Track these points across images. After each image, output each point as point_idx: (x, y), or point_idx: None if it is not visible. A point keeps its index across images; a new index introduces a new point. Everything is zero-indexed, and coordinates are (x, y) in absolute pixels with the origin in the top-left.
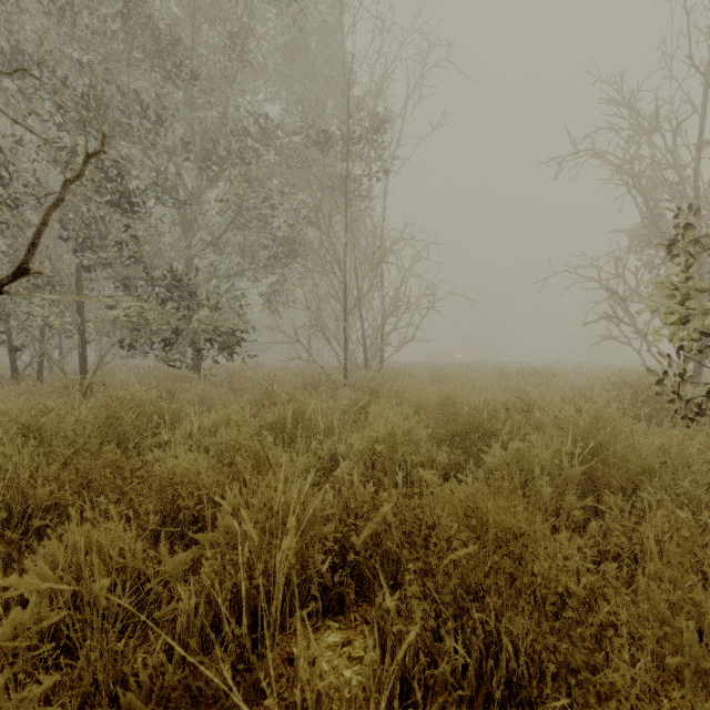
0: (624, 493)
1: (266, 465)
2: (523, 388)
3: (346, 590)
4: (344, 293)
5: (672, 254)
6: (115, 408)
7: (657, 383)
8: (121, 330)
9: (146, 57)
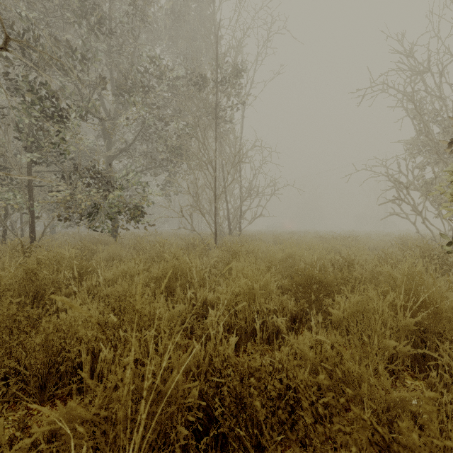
0: (449, 340)
1: (143, 318)
2: (338, 248)
3: None
4: (214, 183)
5: (452, 152)
6: (33, 266)
7: (447, 245)
8: (59, 208)
9: (75, 15)
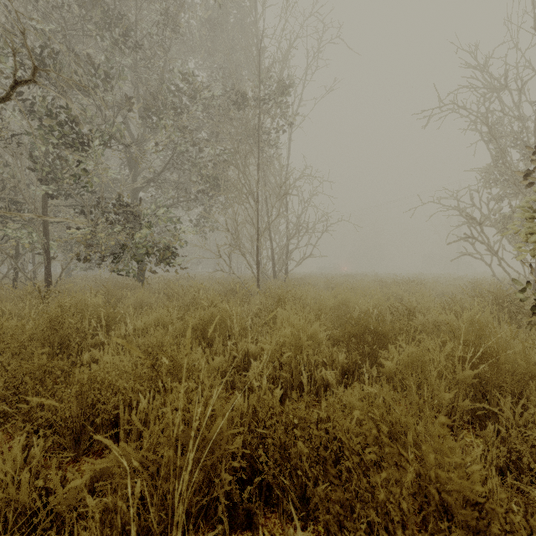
0: (512, 394)
1: (182, 369)
2: (400, 294)
3: (254, 509)
4: (257, 219)
5: (528, 184)
6: (57, 314)
7: (521, 291)
8: (78, 247)
9: (97, 27)
